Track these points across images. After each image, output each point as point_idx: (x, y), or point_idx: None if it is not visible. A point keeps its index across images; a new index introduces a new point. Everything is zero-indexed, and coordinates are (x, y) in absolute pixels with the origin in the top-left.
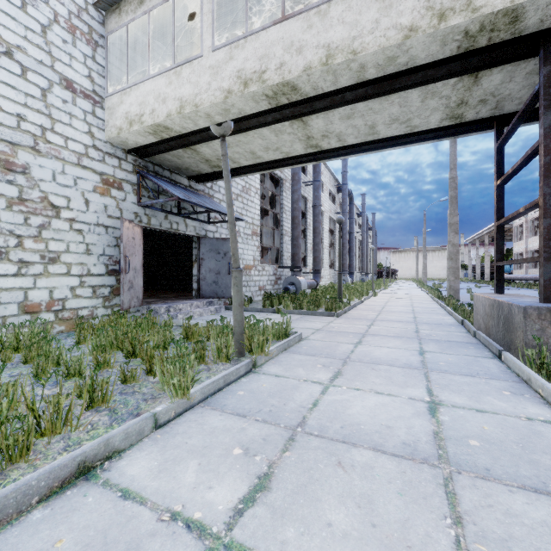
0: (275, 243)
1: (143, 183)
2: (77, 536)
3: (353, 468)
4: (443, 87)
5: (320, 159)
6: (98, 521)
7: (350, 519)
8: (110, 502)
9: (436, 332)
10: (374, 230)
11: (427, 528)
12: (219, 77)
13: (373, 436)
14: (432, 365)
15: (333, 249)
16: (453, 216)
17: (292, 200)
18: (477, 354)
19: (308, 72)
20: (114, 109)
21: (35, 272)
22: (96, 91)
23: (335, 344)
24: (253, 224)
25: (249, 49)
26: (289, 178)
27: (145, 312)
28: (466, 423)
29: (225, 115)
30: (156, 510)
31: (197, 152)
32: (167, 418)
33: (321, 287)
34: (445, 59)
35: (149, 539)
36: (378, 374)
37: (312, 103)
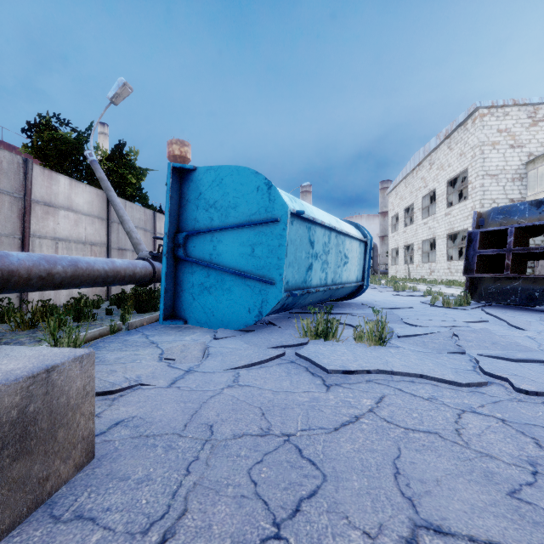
0: None
1: None
2: None
3: None
4: None
5: None
6: None
7: None
8: None
9: None
10: None
11: None
12: None
13: None
14: None
15: None
16: None
17: None
18: None
19: None
20: None
21: None
22: (522, 197)
23: None
24: None
25: None
26: None
27: None
28: None
29: None
30: None
31: None
32: None
33: None
34: None
35: None
36: None
37: None
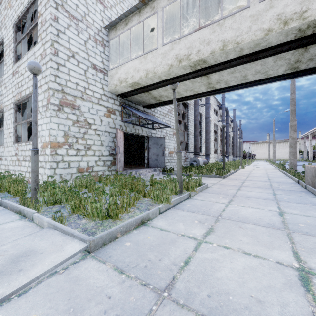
0: (184, 139)
1: (123, 110)
2: (153, 237)
3: (246, 228)
4: (286, 54)
5: (214, 94)
6: (157, 234)
7: (249, 240)
8: (157, 230)
9: (282, 186)
10: (241, 130)
11: (280, 244)
12: (166, 58)
13: (253, 221)
14: (280, 199)
15: (216, 142)
16: (293, 121)
17: (194, 115)
18: (306, 195)
19: (213, 54)
20: (112, 76)
21: (82, 154)
22: (105, 68)
23: (226, 190)
24: (174, 129)
25: (182, 44)
26: (192, 103)
27: (125, 174)
28: (298, 219)
29: (168, 76)
30: (175, 233)
31: (150, 94)
32: (163, 211)
33: (210, 163)
34: (287, 42)
35: (177, 239)
36: (252, 201)
37: (213, 68)
